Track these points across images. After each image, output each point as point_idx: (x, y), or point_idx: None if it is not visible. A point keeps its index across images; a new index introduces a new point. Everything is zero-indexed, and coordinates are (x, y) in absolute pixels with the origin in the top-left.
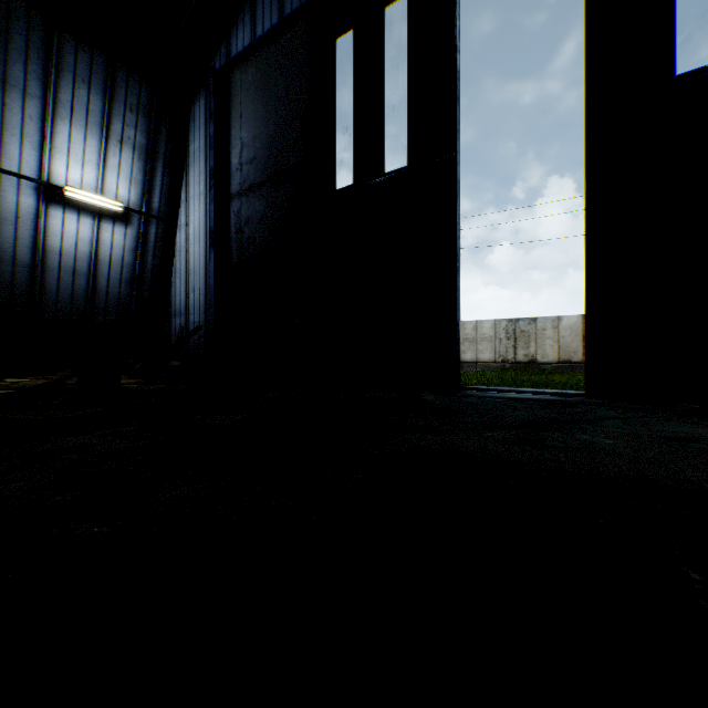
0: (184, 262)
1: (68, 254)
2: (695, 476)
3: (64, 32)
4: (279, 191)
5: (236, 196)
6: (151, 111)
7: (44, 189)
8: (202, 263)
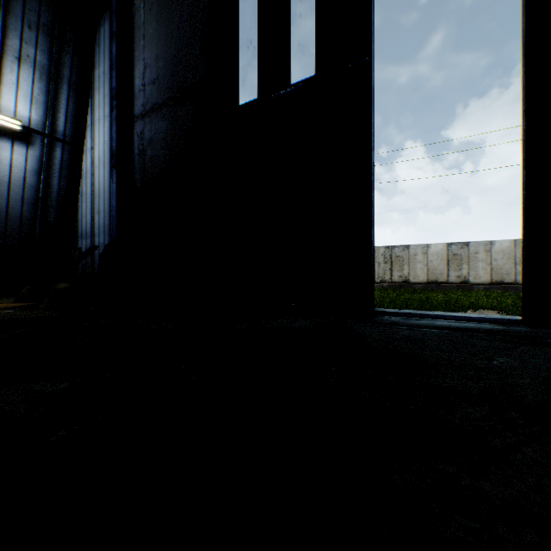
0: (90, 185)
1: None
2: None
3: None
4: (181, 110)
5: (139, 117)
6: (53, 31)
7: None
8: (107, 186)
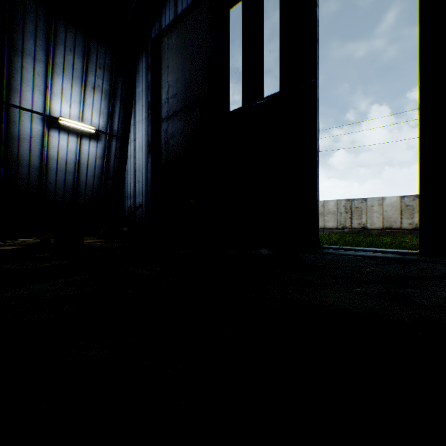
0: (132, 164)
1: (61, 160)
2: None
3: (58, 19)
4: (192, 115)
5: (164, 119)
6: (112, 68)
7: (47, 119)
8: (144, 164)
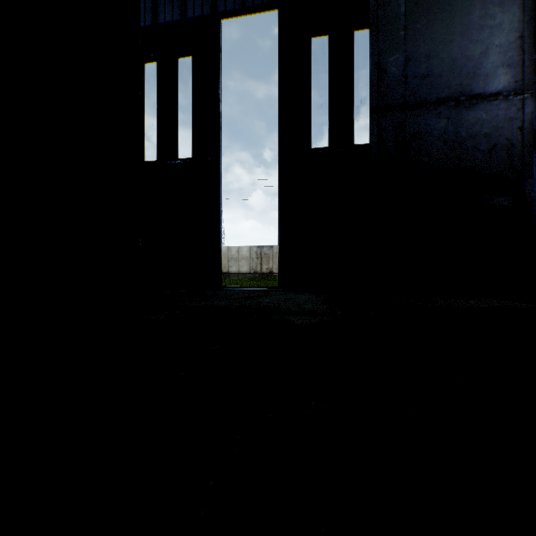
0: None
1: None
2: (282, 305)
3: None
4: None
5: None
6: None
7: None
8: None
